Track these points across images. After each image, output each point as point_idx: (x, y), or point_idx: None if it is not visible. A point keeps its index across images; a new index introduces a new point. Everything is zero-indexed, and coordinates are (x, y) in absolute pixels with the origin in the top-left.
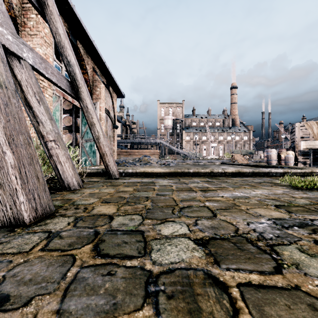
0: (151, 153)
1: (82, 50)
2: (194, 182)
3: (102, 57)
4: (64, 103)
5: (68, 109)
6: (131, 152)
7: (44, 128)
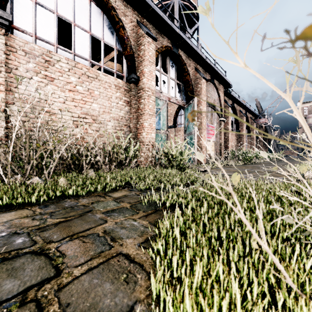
0: (291, 153)
1: None
2: None
3: (272, 126)
4: None
5: None
6: None
7: None
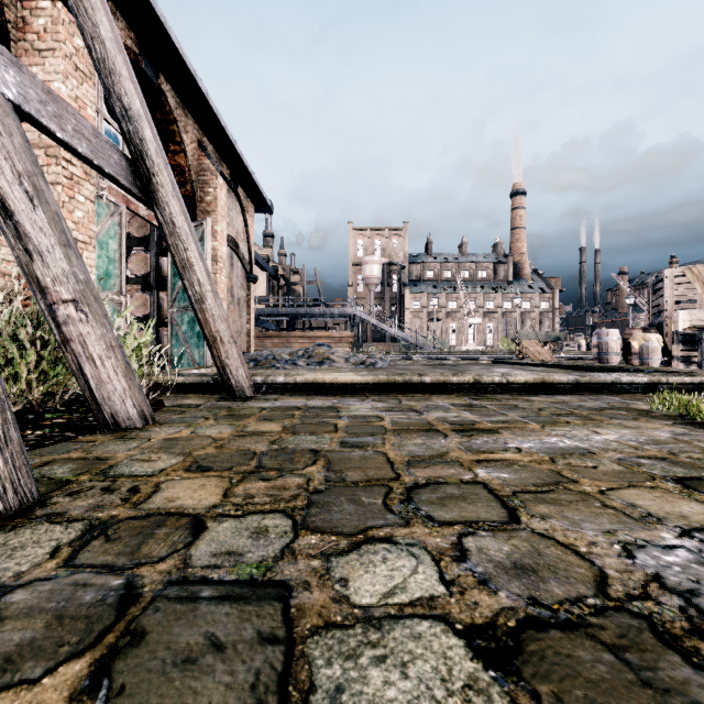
0: (335, 339)
1: (173, 99)
2: (436, 407)
3: (220, 116)
4: (132, 221)
5: (140, 235)
6: (290, 336)
7: (48, 269)
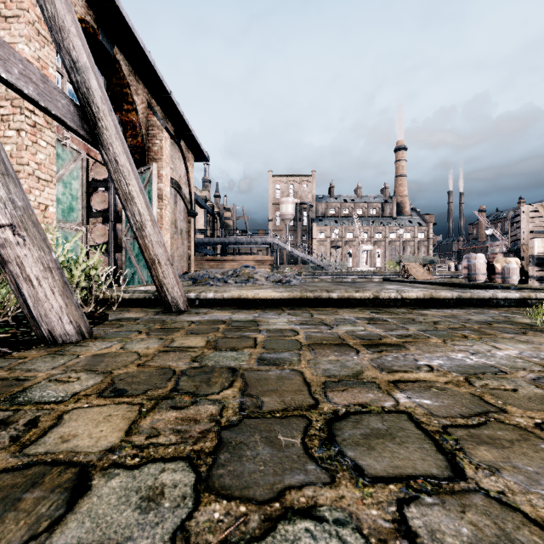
0: (258, 262)
1: (126, 67)
2: (343, 320)
3: (165, 82)
4: (94, 167)
5: (101, 178)
6: (223, 259)
7: None
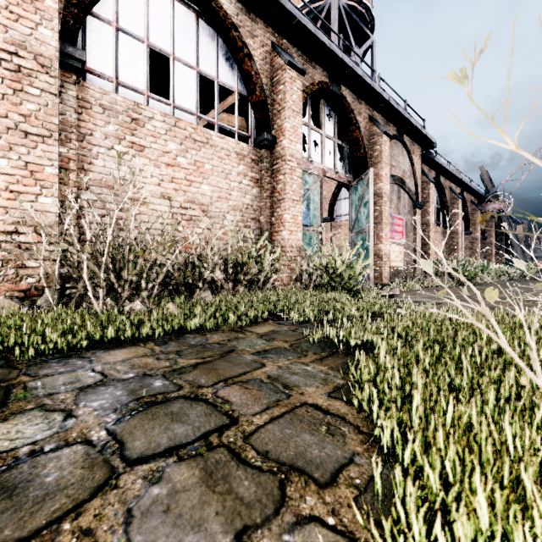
0: None
1: None
2: None
3: (513, 216)
4: None
5: None
6: None
7: None
